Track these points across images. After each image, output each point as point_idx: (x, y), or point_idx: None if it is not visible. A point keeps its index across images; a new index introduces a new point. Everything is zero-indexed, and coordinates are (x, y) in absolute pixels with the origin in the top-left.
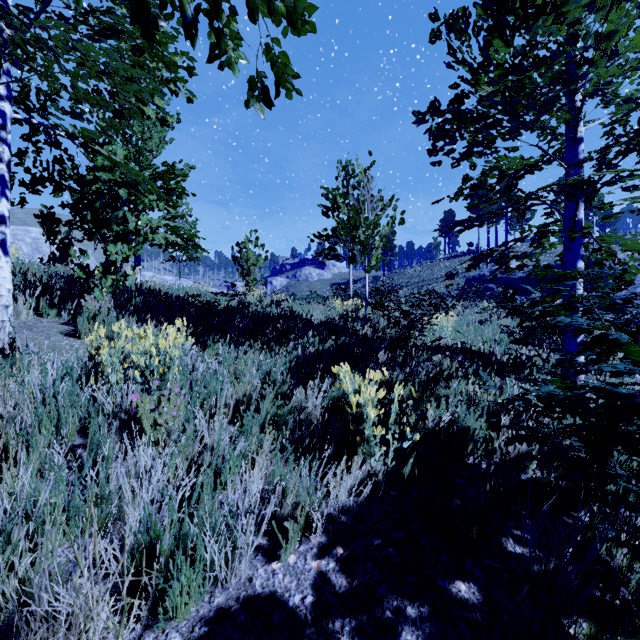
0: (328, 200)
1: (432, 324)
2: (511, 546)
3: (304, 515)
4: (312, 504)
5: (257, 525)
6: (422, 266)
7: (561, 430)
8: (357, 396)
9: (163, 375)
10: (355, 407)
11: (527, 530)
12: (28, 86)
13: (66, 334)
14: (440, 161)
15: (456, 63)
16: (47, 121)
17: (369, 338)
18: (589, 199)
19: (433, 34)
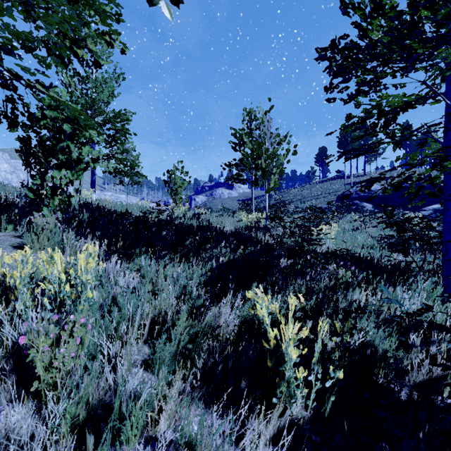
0: (236, 138)
1: (328, 238)
2: None
3: None
4: None
5: None
6: (303, 187)
7: None
8: (275, 331)
9: (75, 300)
10: (272, 342)
11: None
12: None
13: (16, 247)
14: (334, 98)
15: (352, 9)
16: (2, 67)
17: (270, 245)
18: None
19: None
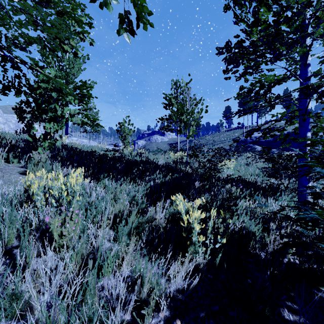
0: (166, 100)
1: (225, 167)
2: (287, 315)
3: (155, 299)
4: (160, 290)
5: (124, 306)
6: (214, 134)
7: (305, 231)
8: (187, 216)
9: (70, 201)
10: (186, 222)
11: (294, 301)
12: (0, 35)
13: (21, 173)
14: (230, 77)
15: (240, 21)
16: (11, 55)
17: (189, 174)
18: (320, 96)
19: (225, 7)
